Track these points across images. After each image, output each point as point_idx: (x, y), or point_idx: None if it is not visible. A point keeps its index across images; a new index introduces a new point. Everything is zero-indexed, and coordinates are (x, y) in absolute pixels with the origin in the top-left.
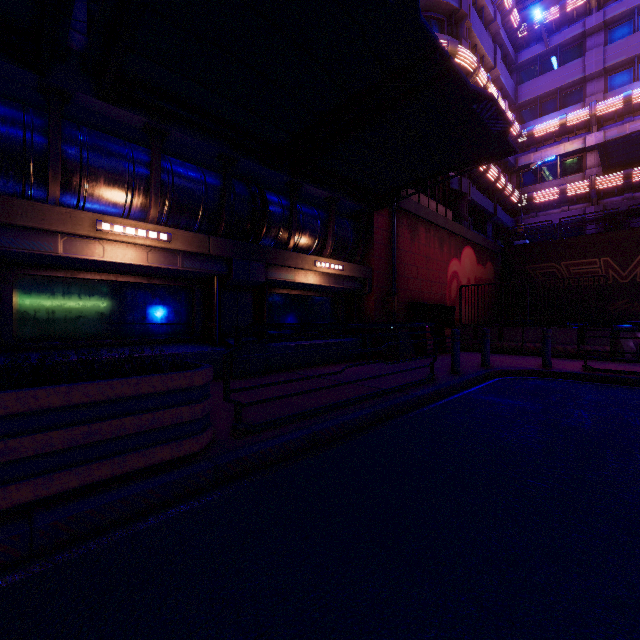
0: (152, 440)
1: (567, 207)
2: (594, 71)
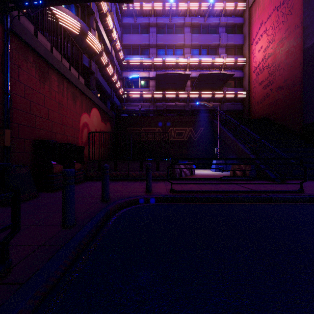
0: None
1: (143, 103)
2: (153, 43)
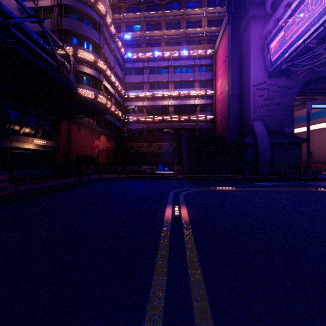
0: None
1: (139, 124)
2: (146, 81)
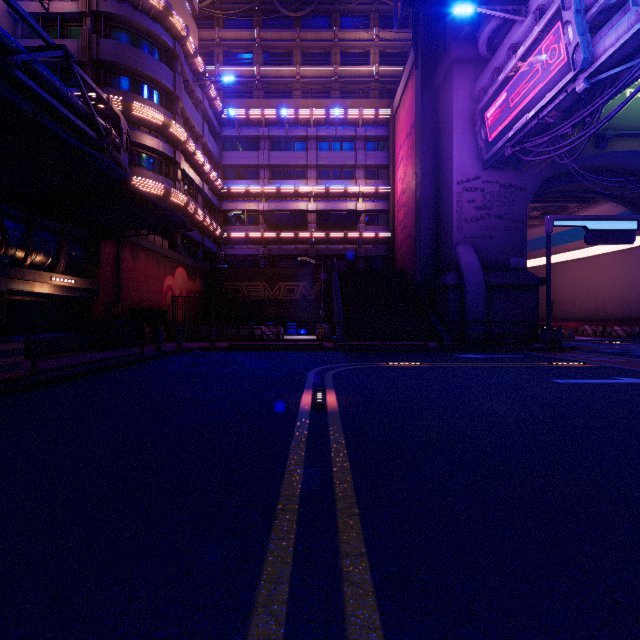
0: (4, 370)
1: (251, 246)
2: (264, 164)
